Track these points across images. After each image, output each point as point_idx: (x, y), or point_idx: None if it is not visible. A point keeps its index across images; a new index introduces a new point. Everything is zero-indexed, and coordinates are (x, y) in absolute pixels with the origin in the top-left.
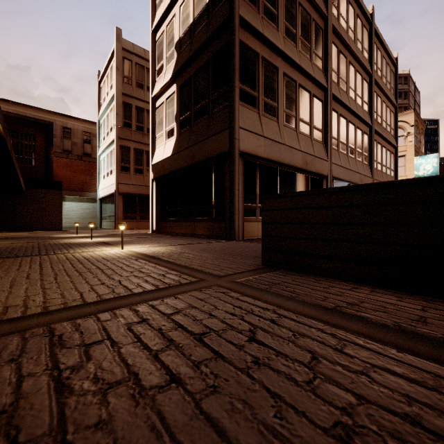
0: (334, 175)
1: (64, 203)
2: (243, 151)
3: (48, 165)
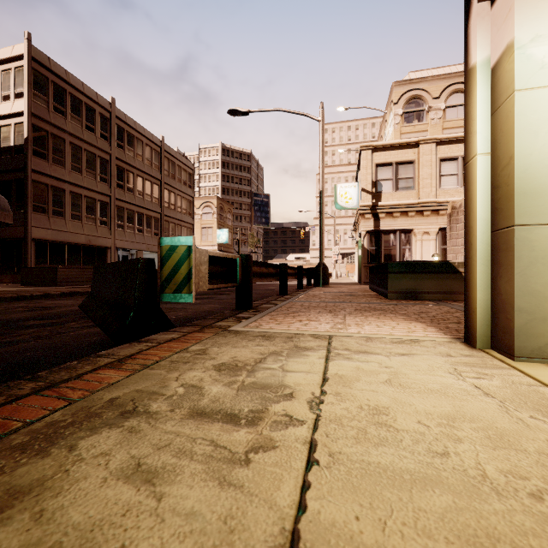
0: (118, 246)
1: None
2: (34, 238)
3: None
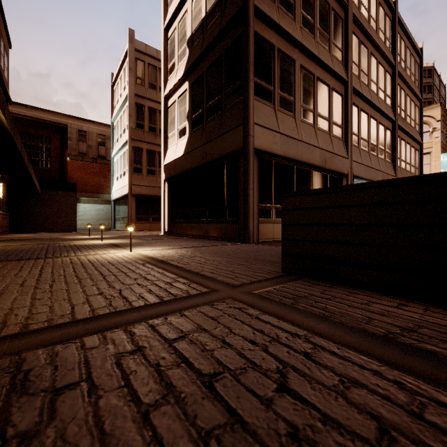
0: (354, 173)
1: (79, 205)
2: (257, 148)
3: (63, 167)
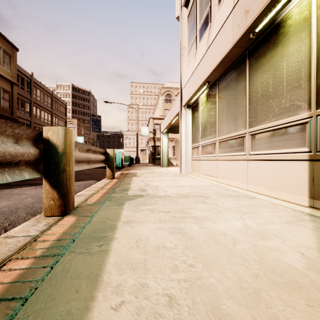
0: None
1: None
2: None
3: None
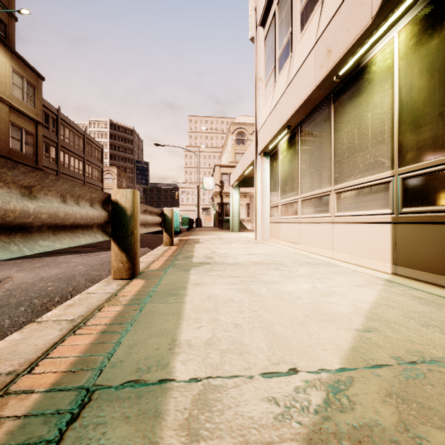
0: None
1: None
2: None
3: None
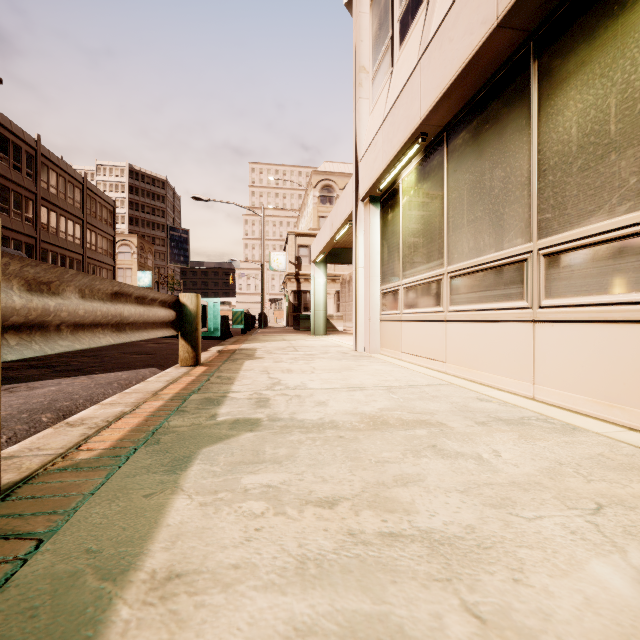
0: None
1: None
2: None
3: None
